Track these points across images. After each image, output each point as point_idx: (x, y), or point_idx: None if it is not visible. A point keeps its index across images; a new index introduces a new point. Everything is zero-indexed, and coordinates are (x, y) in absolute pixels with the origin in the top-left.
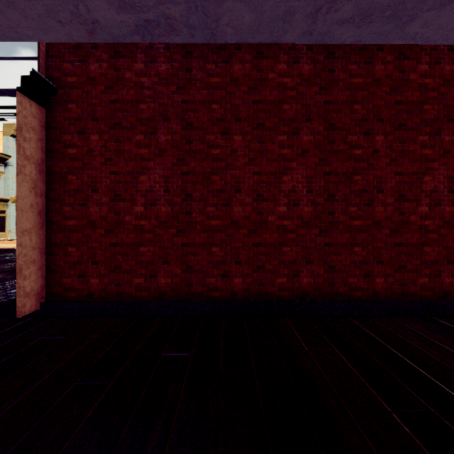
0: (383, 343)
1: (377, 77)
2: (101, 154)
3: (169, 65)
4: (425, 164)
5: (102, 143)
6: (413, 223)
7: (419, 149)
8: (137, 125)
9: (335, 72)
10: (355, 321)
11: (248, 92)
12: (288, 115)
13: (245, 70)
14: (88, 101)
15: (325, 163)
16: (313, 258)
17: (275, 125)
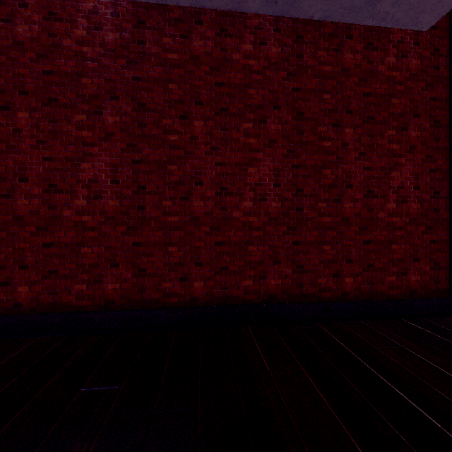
0: (354, 355)
1: (346, 66)
2: (32, 135)
3: (118, 35)
4: (393, 160)
5: (33, 122)
6: (382, 220)
7: (387, 143)
8: (78, 103)
9: (303, 58)
10: (324, 328)
11: (210, 73)
12: (254, 101)
13: (207, 48)
14: (14, 70)
15: (294, 155)
16: (280, 258)
17: (240, 111)
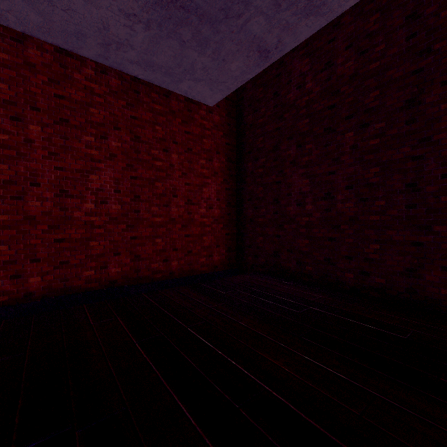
0: (157, 305)
1: (173, 109)
2: None
3: None
4: (204, 180)
5: None
6: (197, 220)
7: (200, 168)
8: None
9: (140, 94)
10: (146, 295)
11: (49, 83)
12: (96, 119)
13: (45, 59)
14: None
15: (132, 169)
16: (121, 250)
17: (82, 125)
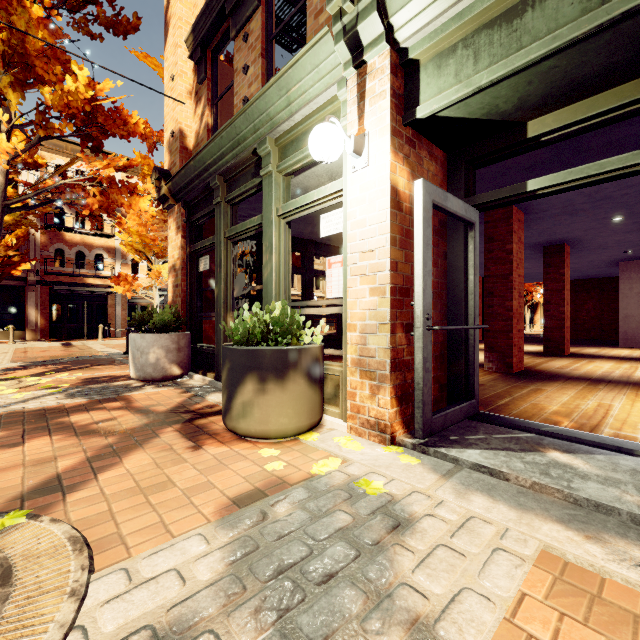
0: None
1: None
2: (571, 299)
3: None
4: None
5: (571, 296)
6: None
7: None
8: (583, 291)
9: None
10: None
11: None
12: None
13: None
14: None
15: None
16: None
17: None
